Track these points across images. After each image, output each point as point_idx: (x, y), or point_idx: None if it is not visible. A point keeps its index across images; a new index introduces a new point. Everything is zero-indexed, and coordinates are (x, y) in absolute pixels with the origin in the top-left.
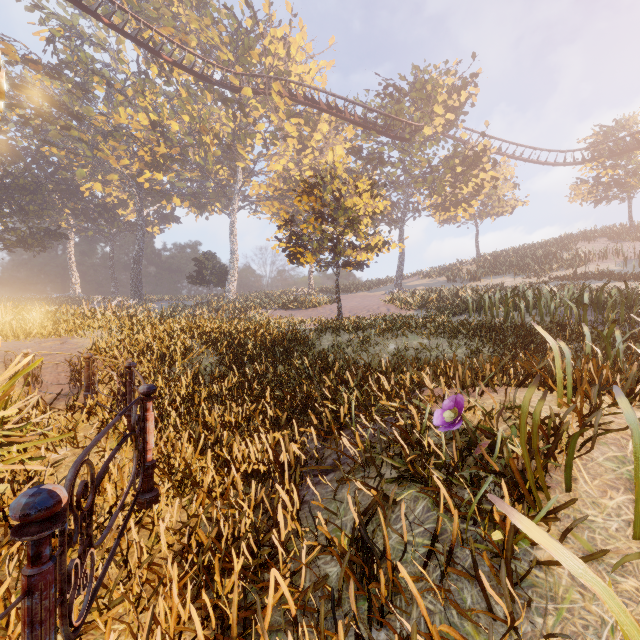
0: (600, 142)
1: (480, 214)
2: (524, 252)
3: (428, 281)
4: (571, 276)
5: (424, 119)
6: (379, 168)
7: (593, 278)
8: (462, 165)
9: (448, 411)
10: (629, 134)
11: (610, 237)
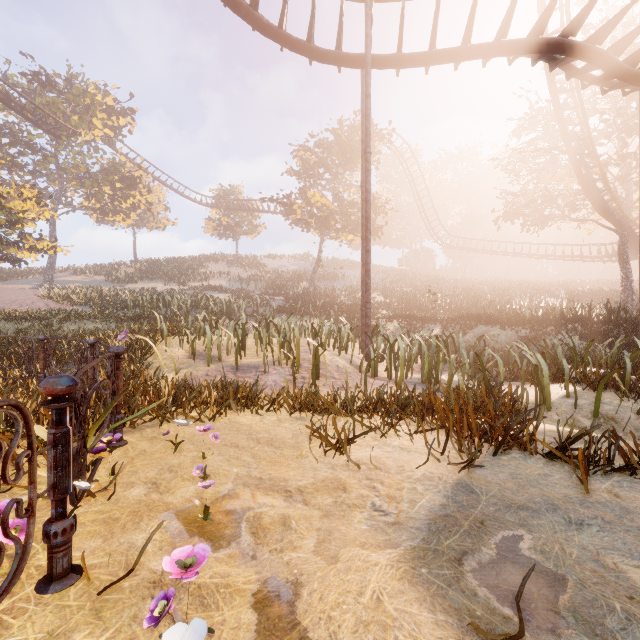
0: (222, 196)
1: (138, 224)
2: (174, 263)
3: (84, 278)
4: (200, 287)
5: (82, 125)
6: (26, 153)
7: (212, 290)
8: (121, 182)
9: (123, 335)
10: (235, 199)
11: (228, 262)
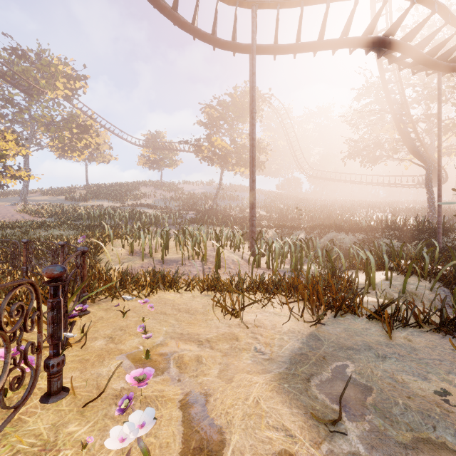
0: (150, 139)
1: (89, 158)
2: (116, 187)
3: (50, 198)
4: (135, 204)
5: (48, 87)
6: (6, 106)
7: (143, 206)
8: (77, 128)
9: (82, 239)
10: (160, 141)
11: (154, 187)
